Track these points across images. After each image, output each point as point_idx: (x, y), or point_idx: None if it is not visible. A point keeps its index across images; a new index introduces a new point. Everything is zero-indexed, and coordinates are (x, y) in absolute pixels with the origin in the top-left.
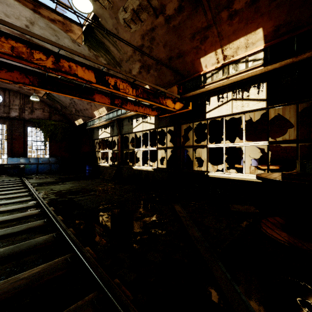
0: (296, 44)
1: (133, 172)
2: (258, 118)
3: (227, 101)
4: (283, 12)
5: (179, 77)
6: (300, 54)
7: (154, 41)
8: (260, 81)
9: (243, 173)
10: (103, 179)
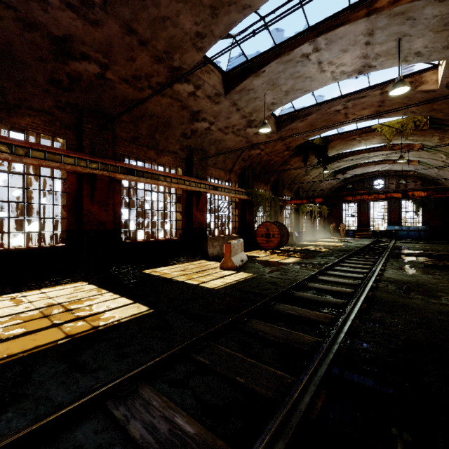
0: None
1: None
2: None
3: None
4: None
5: None
6: None
7: None
8: None
9: None
10: None
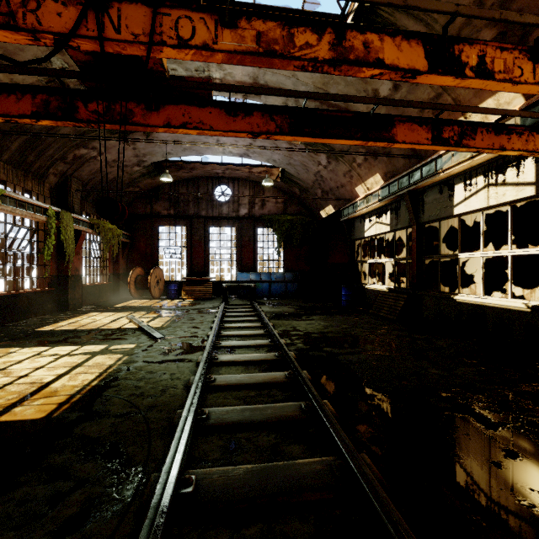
0: None
1: (455, 308)
2: None
3: None
4: None
5: None
6: None
7: None
8: None
9: None
10: (376, 317)
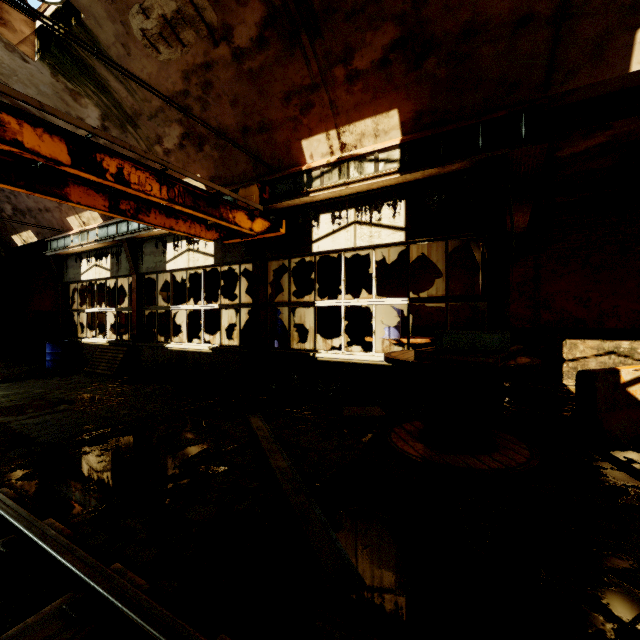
0: (442, 146)
1: (168, 356)
2: (403, 256)
3: (348, 225)
4: (426, 93)
5: (263, 168)
6: (447, 164)
7: (212, 89)
8: (396, 197)
9: (373, 352)
10: (91, 375)
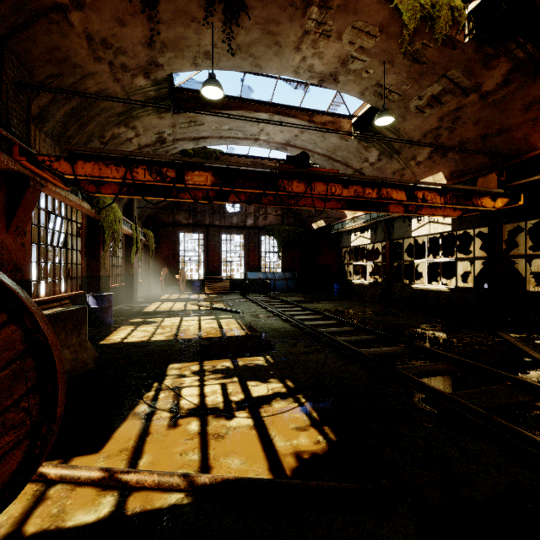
0: None
1: (412, 292)
2: None
3: None
4: None
5: (499, 158)
6: None
7: (459, 120)
8: None
9: None
10: (362, 301)
